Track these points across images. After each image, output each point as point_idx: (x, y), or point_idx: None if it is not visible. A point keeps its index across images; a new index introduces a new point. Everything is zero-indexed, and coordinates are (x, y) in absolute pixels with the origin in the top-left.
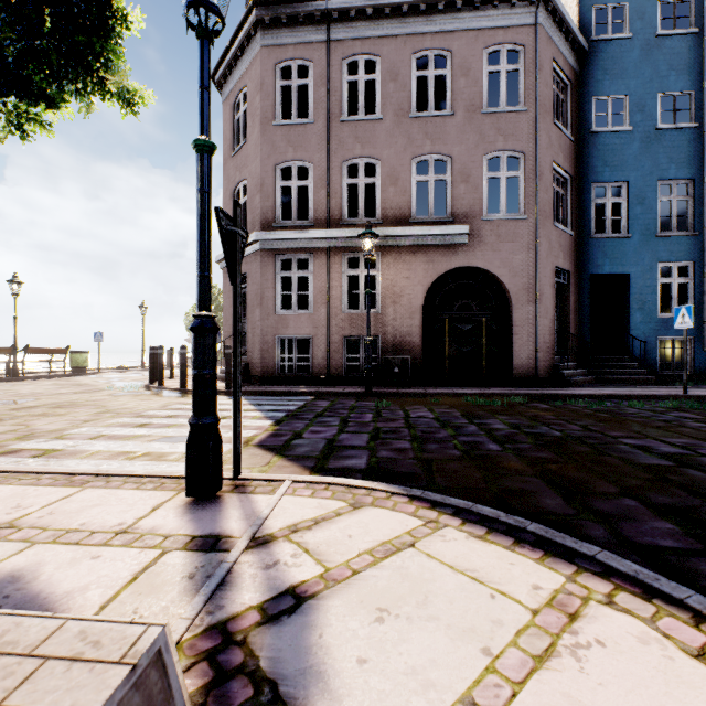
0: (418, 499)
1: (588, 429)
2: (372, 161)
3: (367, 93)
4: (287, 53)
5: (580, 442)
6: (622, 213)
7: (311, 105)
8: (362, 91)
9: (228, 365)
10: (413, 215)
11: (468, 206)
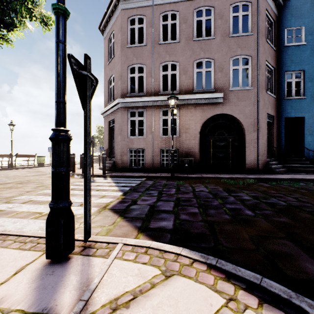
0: (214, 267)
1: (300, 200)
2: (174, 63)
3: (172, 34)
4: (133, 12)
5: (301, 210)
6: (301, 86)
7: (145, 37)
8: (169, 29)
9: (104, 163)
10: (194, 89)
11: (222, 84)
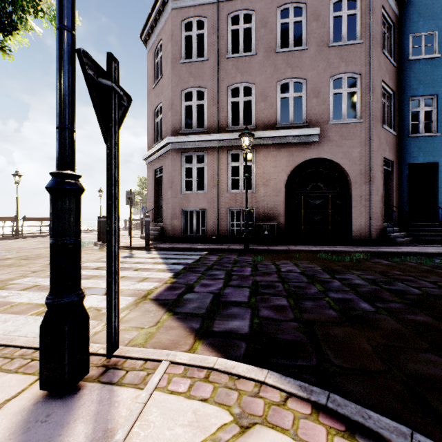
0: (324, 408)
1: (441, 286)
2: (248, 85)
3: (245, 45)
4: (189, 12)
5: None
6: (433, 118)
7: (206, 48)
8: (241, 36)
9: (147, 229)
10: (278, 122)
11: (318, 114)
